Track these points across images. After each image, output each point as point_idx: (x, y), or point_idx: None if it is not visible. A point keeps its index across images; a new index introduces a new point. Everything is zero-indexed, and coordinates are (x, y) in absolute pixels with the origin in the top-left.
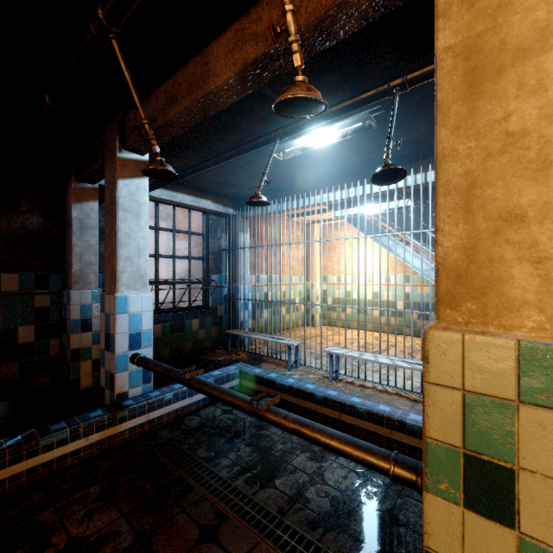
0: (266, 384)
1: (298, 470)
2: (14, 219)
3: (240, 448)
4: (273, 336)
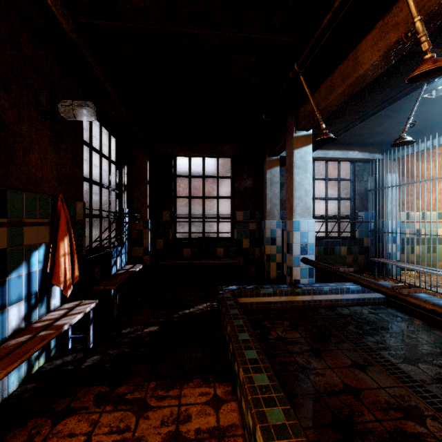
0: None
1: None
2: (241, 183)
3: (385, 336)
4: (426, 267)
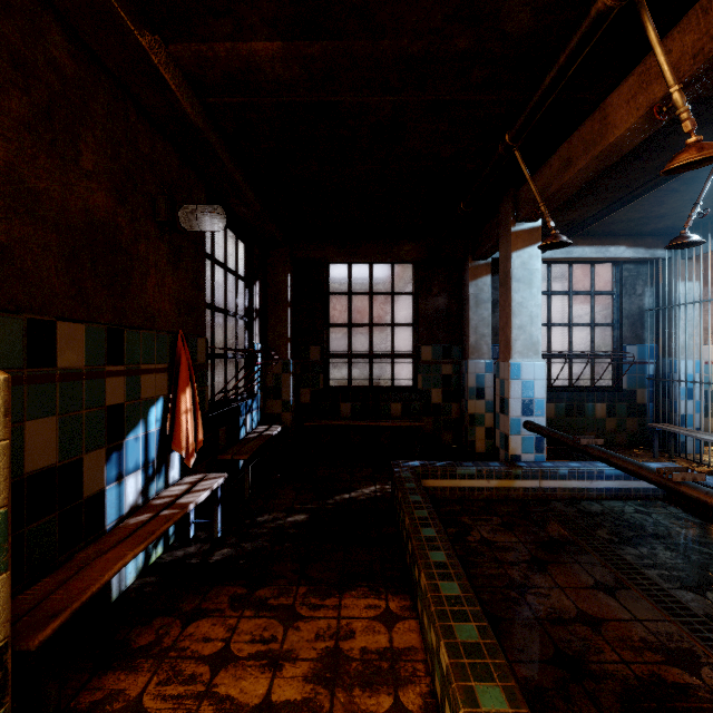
0: None
1: None
2: (429, 302)
3: (656, 548)
4: None
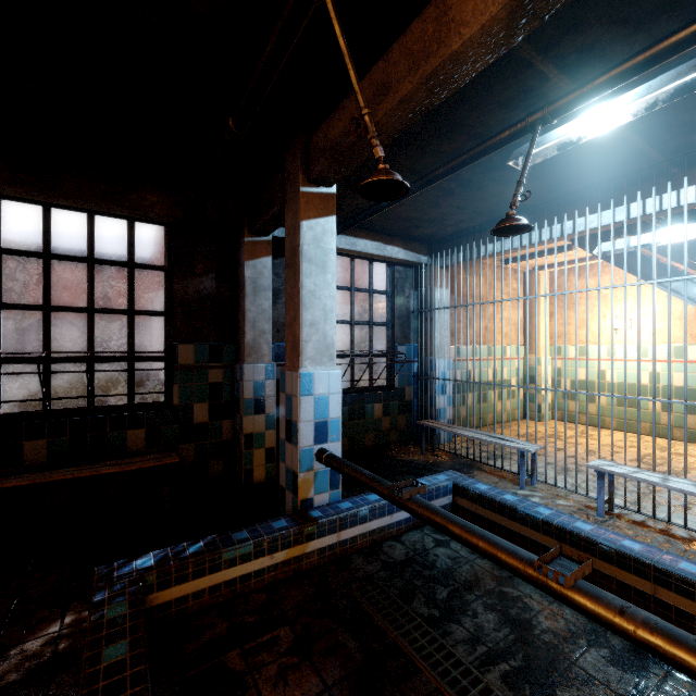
0: (499, 511)
1: (595, 681)
2: (189, 284)
3: (477, 611)
4: (491, 434)
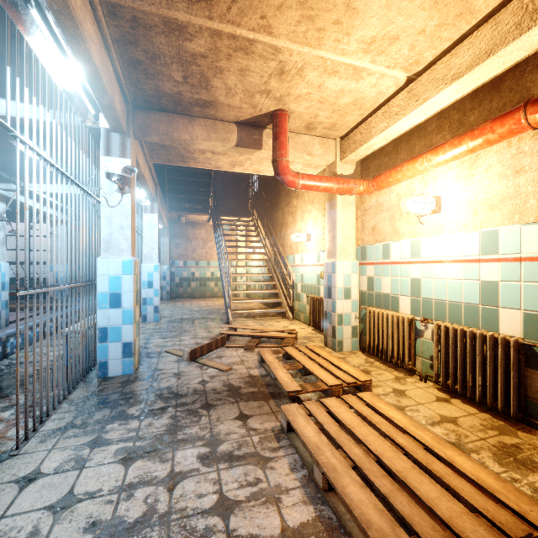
0: None
1: None
2: None
3: None
4: None
